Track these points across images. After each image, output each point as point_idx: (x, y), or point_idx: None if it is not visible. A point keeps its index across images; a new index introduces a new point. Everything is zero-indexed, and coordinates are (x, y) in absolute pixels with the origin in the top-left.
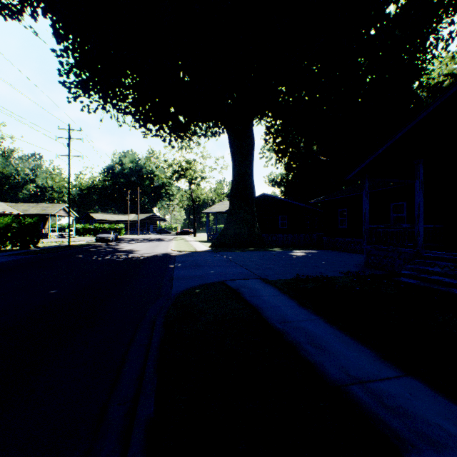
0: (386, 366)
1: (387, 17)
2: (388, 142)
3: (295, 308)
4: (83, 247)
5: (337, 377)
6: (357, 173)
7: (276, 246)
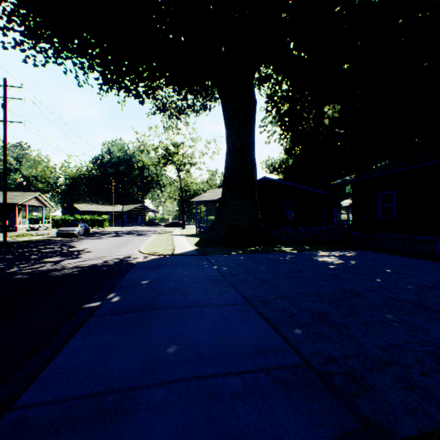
0: None
1: None
2: None
3: None
4: (26, 245)
5: None
6: None
7: (285, 243)
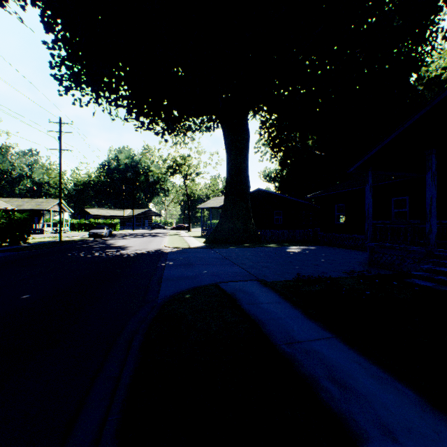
0: (445, 423)
1: (389, 3)
2: (395, 131)
3: (302, 321)
4: (74, 243)
5: (381, 446)
6: (360, 166)
7: (272, 242)
